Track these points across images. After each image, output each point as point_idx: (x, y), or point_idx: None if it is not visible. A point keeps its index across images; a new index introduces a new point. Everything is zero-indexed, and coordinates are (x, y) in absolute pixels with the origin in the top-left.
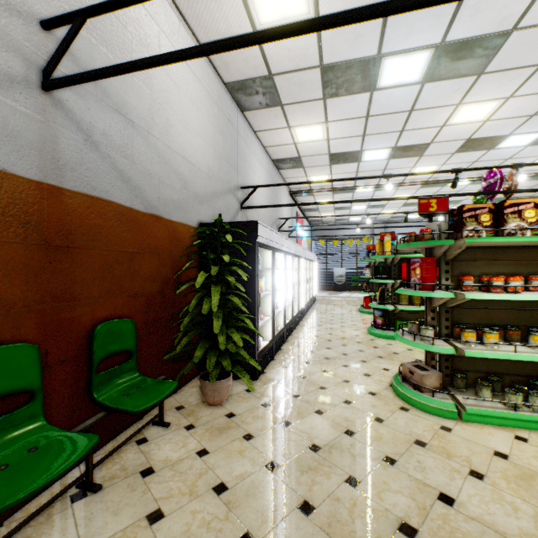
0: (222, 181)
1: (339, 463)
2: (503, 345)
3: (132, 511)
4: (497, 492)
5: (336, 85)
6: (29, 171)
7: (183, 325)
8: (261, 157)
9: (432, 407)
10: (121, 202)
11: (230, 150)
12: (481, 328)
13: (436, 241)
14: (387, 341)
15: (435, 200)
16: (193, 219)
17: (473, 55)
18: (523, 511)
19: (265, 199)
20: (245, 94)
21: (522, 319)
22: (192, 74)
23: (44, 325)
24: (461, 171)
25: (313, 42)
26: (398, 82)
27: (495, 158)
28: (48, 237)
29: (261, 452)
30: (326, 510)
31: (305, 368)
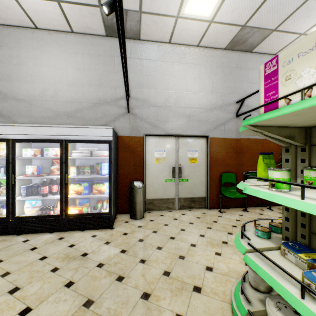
0: None
1: None
2: None
3: (254, 216)
4: None
5: None
6: (233, 136)
7: None
8: None
9: None
10: (256, 137)
11: None
12: None
13: None
14: None
15: None
16: None
17: None
18: None
19: None
20: None
21: None
22: None
23: (236, 170)
24: None
25: None
26: None
27: None
28: (237, 150)
29: None
30: None
31: None
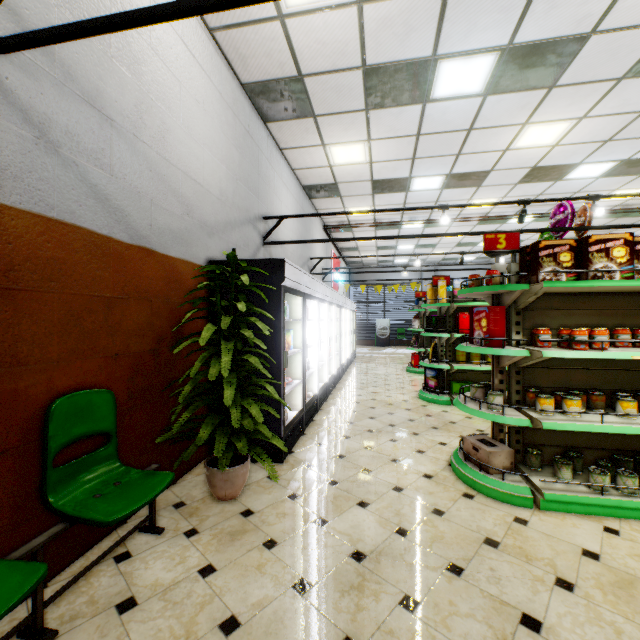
0: (238, 209)
1: (390, 577)
2: (586, 414)
3: None
4: (592, 608)
5: (382, 93)
6: None
7: (183, 396)
8: (288, 182)
9: (502, 493)
10: (94, 228)
11: (249, 170)
12: (559, 392)
13: (507, 286)
14: (441, 408)
15: (504, 235)
16: (200, 256)
17: (545, 62)
18: (628, 635)
19: (293, 234)
20: (269, 100)
21: (606, 381)
22: (197, 66)
23: None
24: (530, 202)
25: (353, 35)
26: (455, 93)
27: (562, 191)
28: None
29: (288, 566)
30: None
31: (344, 445)
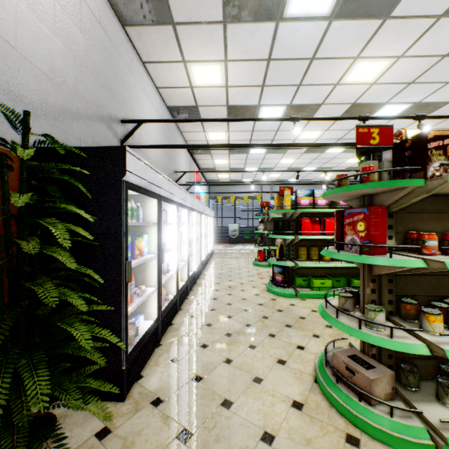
0: (84, 100)
1: None
2: None
3: None
4: None
5: (239, 1)
6: None
7: None
8: (152, 97)
9: (396, 437)
10: None
11: (102, 65)
12: (438, 303)
13: (398, 181)
14: (288, 301)
15: (378, 129)
16: (7, 137)
17: None
18: None
19: None
20: None
21: None
22: None
23: None
24: (369, 118)
25: None
26: (306, 12)
27: None
28: None
29: None
30: None
31: (201, 358)
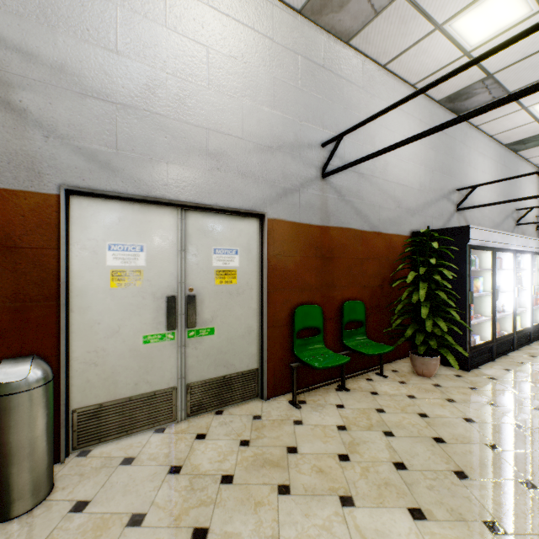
0: (433, 191)
1: None
2: None
3: (367, 404)
4: None
5: None
6: (317, 221)
7: (397, 310)
8: (485, 149)
9: None
10: (356, 227)
11: (443, 159)
12: None
13: None
14: None
15: None
16: (405, 230)
17: None
18: None
19: (492, 193)
20: (460, 101)
21: None
22: (404, 114)
23: (322, 298)
24: None
25: None
26: None
27: None
28: (323, 253)
29: (460, 411)
30: (512, 454)
31: (534, 376)
